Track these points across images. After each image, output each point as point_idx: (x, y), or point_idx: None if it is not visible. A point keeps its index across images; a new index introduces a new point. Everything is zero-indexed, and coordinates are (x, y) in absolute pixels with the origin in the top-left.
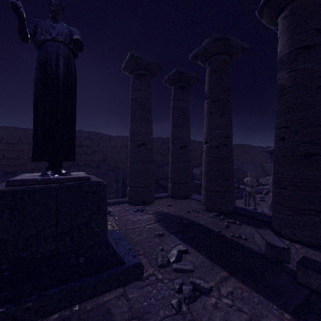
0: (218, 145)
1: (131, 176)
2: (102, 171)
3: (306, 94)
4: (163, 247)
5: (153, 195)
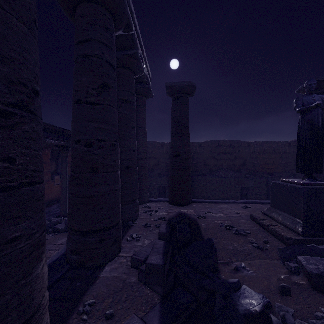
0: None
1: None
2: (242, 175)
3: None
4: None
5: None
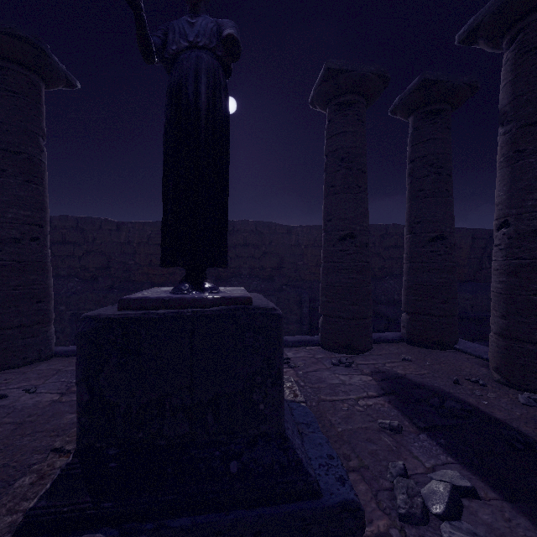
0: None
1: (326, 296)
2: (275, 286)
3: None
4: (404, 463)
5: (370, 335)
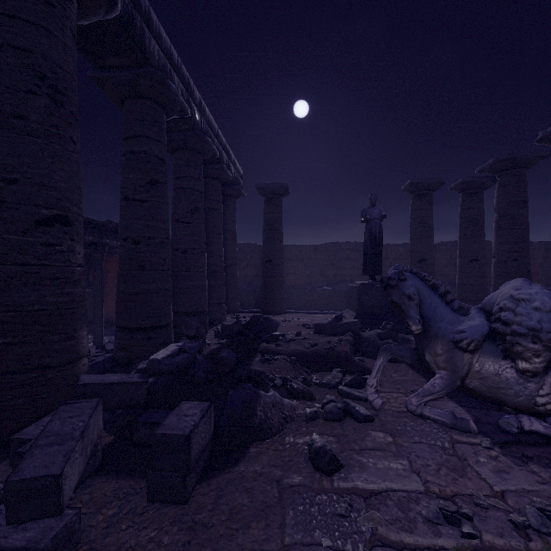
0: (507, 260)
1: None
2: None
3: None
4: None
5: None
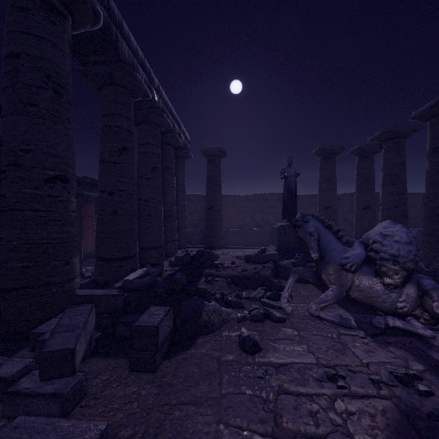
0: (390, 208)
1: None
2: None
3: (437, 177)
4: None
5: None
